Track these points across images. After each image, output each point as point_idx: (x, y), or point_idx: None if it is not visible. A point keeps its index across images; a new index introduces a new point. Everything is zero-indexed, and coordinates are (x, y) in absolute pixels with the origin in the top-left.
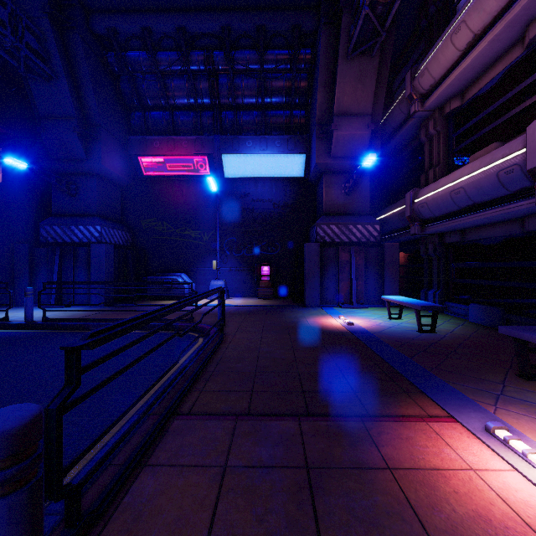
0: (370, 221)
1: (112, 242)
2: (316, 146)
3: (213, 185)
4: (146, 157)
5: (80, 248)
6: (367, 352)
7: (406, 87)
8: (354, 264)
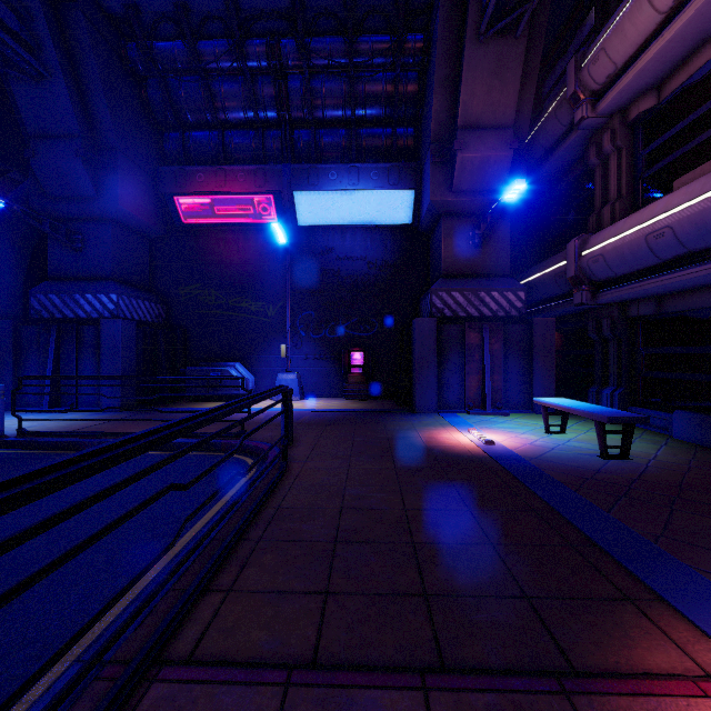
0: (511, 286)
1: (135, 318)
2: (431, 176)
3: (281, 235)
4: (186, 197)
5: (87, 326)
6: (527, 497)
7: (568, 82)
8: (488, 349)
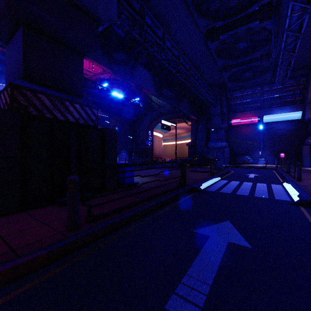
0: None
1: (226, 147)
2: (308, 111)
3: (261, 127)
4: (234, 119)
5: (221, 149)
6: None
7: None
8: None
